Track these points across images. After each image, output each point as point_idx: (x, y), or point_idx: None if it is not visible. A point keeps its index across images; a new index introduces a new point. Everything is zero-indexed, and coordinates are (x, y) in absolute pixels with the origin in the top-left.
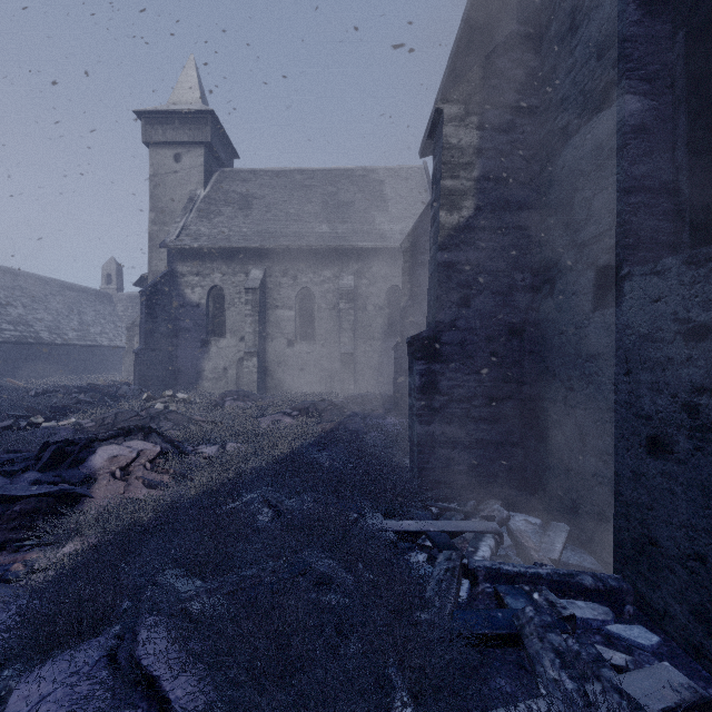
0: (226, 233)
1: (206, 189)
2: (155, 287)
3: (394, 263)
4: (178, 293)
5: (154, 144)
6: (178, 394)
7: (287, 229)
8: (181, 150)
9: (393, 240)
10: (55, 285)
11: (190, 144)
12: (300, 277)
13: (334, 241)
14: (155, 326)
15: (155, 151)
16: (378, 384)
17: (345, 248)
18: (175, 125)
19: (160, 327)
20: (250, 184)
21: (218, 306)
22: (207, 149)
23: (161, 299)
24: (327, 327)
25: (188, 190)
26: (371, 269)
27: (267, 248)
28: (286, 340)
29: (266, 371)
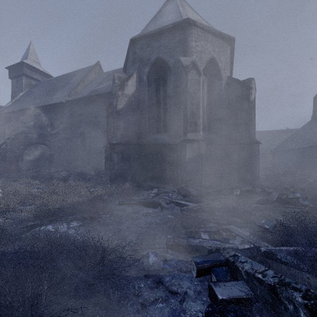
0: None
1: None
2: None
3: None
4: None
5: None
6: None
7: None
8: None
9: None
10: None
11: None
12: None
13: None
14: None
15: None
16: None
17: None
18: None
19: None
20: None
21: None
22: None
23: None
24: None
25: None
26: None
27: None
28: None
29: None
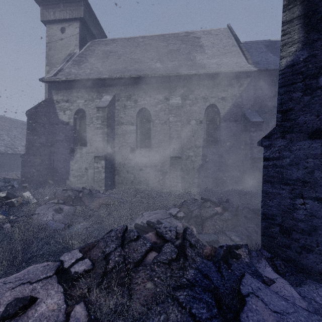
0: (88, 71)
1: (81, 50)
2: (35, 109)
3: (212, 86)
4: (54, 114)
5: (48, 22)
6: (25, 192)
7: (131, 67)
8: (65, 25)
9: (211, 68)
10: (18, 123)
11: (71, 20)
12: (140, 100)
13: (165, 72)
14: (35, 138)
15: (49, 27)
16: (199, 181)
17: (173, 77)
18: (61, 8)
19: (40, 139)
20: (110, 45)
21: (82, 124)
22: (82, 24)
23: (41, 119)
24: (160, 137)
25: (69, 51)
26: (193, 92)
27: (115, 80)
28: (129, 148)
29: (115, 170)
